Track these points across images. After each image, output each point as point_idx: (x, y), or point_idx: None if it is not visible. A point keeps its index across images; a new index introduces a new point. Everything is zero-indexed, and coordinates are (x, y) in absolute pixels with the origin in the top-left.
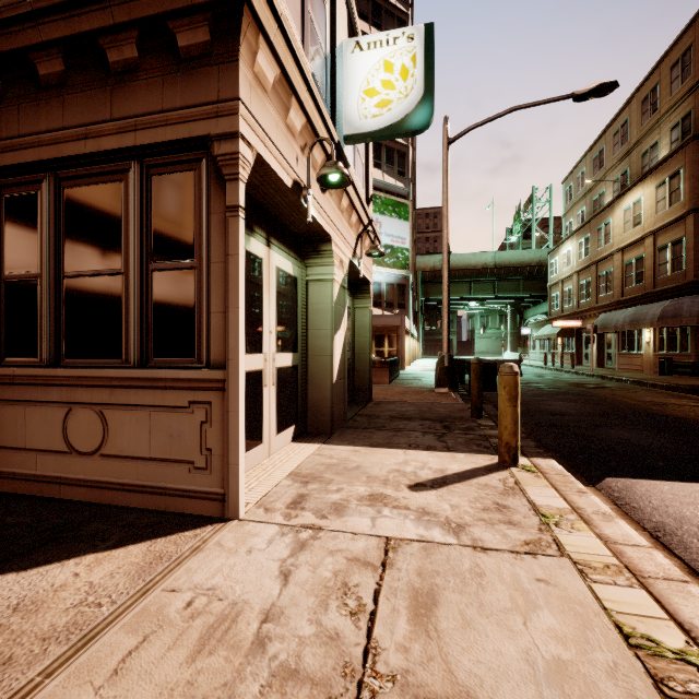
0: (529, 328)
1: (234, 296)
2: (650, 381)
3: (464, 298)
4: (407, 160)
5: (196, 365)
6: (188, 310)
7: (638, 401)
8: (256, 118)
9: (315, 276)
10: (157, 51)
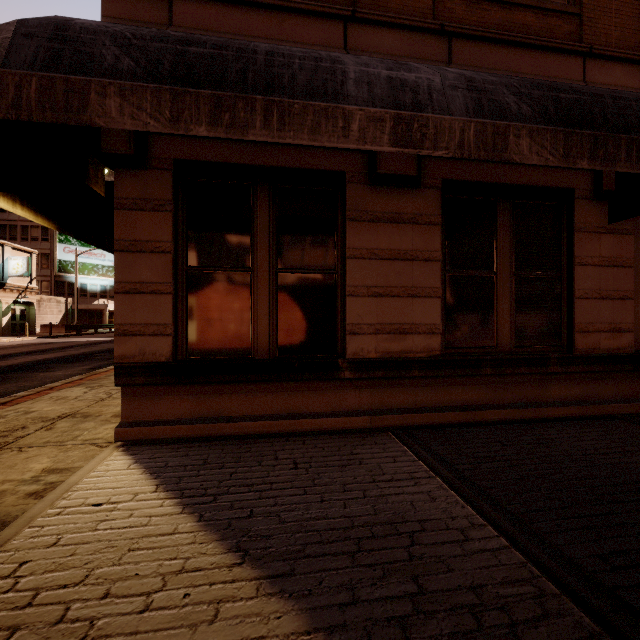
0: None
1: None
2: None
3: None
4: None
5: None
6: None
7: None
8: None
9: None
10: None
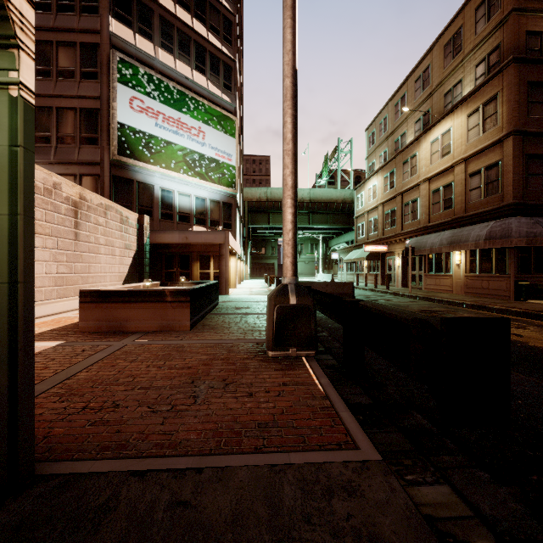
0: (337, 253)
1: None
2: (496, 306)
3: None
4: (234, 75)
5: None
6: None
7: None
8: None
9: None
10: None
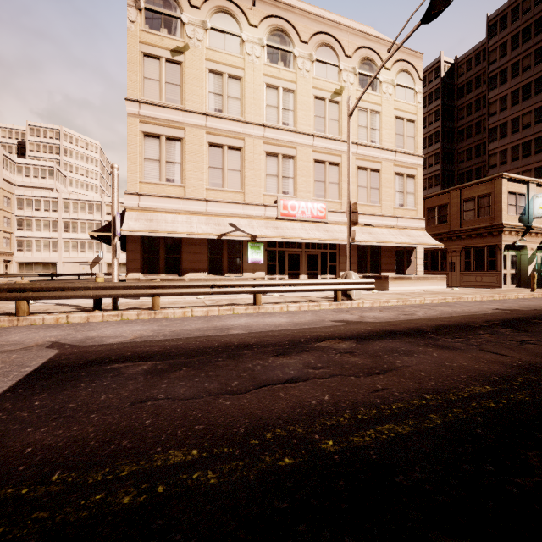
0: None
1: (501, 263)
2: None
3: None
4: None
5: (495, 271)
6: (494, 265)
7: None
8: (504, 240)
9: (522, 253)
10: (490, 234)
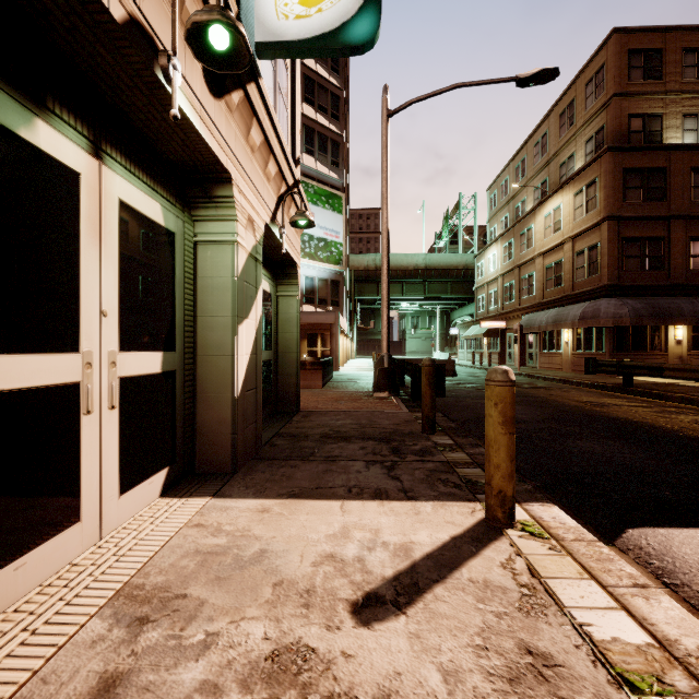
0: (457, 328)
1: None
2: (575, 380)
3: (397, 299)
4: (342, 150)
5: None
6: None
7: (578, 402)
8: None
9: (207, 236)
10: None
